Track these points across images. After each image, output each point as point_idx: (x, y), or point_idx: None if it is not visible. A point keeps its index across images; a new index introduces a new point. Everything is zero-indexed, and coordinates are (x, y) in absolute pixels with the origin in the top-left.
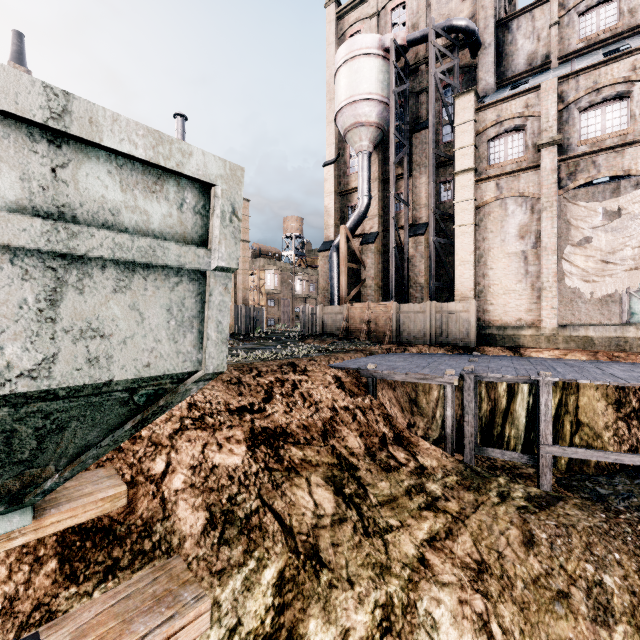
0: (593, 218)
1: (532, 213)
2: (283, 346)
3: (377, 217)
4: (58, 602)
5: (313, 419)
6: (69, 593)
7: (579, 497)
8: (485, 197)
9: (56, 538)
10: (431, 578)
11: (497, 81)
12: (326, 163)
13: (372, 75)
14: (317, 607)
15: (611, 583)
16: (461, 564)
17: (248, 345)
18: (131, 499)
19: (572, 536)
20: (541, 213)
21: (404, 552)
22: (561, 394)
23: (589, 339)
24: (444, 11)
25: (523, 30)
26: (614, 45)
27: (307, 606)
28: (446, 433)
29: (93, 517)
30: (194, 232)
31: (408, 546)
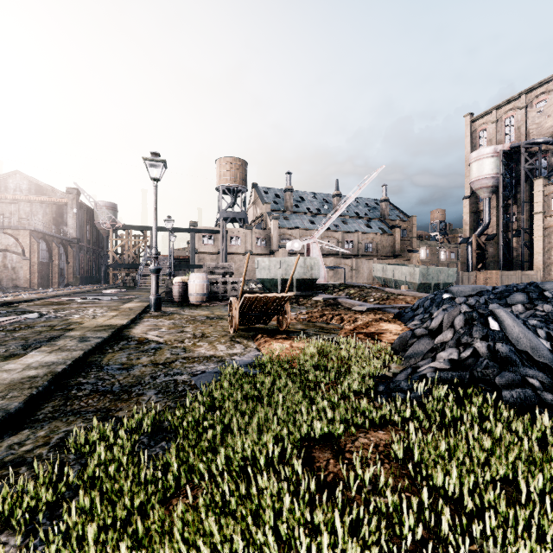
0: None
1: None
2: None
3: (495, 226)
4: None
5: None
6: None
7: None
8: (549, 224)
9: None
10: None
11: None
12: (464, 198)
13: (490, 166)
14: None
15: None
16: None
17: None
18: None
19: None
20: None
21: None
22: None
23: None
24: (536, 122)
25: None
26: None
27: None
28: None
29: None
30: (453, 273)
31: None
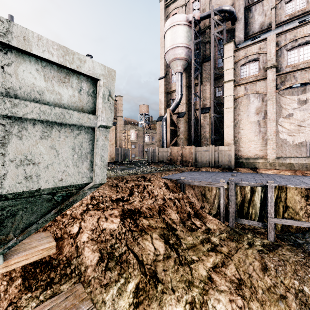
0: (293, 104)
1: (262, 101)
2: (139, 167)
3: (185, 104)
4: (21, 301)
5: (154, 204)
6: (27, 296)
7: (288, 244)
8: (239, 94)
9: (21, 267)
10: (214, 288)
11: (245, 36)
12: (160, 78)
13: (183, 34)
14: (156, 304)
15: (308, 291)
16: (230, 280)
17: (122, 167)
18: (60, 246)
19: (287, 266)
20: (267, 101)
21: (200, 274)
22: (278, 192)
23: (291, 164)
24: (218, 2)
25: (258, 11)
26: (304, 18)
27: (150, 303)
28: (220, 211)
29: (37, 259)
30: (87, 106)
31: (202, 271)
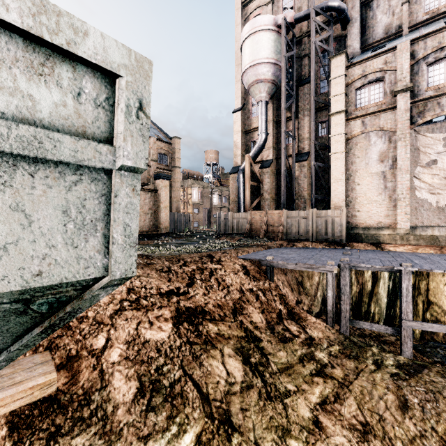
0: (438, 146)
1: (390, 143)
2: (204, 242)
3: (272, 148)
4: None
5: (225, 299)
6: None
7: (433, 361)
8: (353, 132)
9: None
10: (325, 440)
11: (361, 46)
12: (235, 110)
13: (268, 45)
14: None
15: None
16: (349, 426)
17: (179, 241)
18: (75, 371)
19: (439, 401)
20: (397, 142)
21: (301, 415)
22: (414, 279)
23: (435, 237)
24: None
25: (381, 8)
26: None
27: None
28: (328, 310)
29: (22, 405)
30: (95, 127)
31: (304, 410)
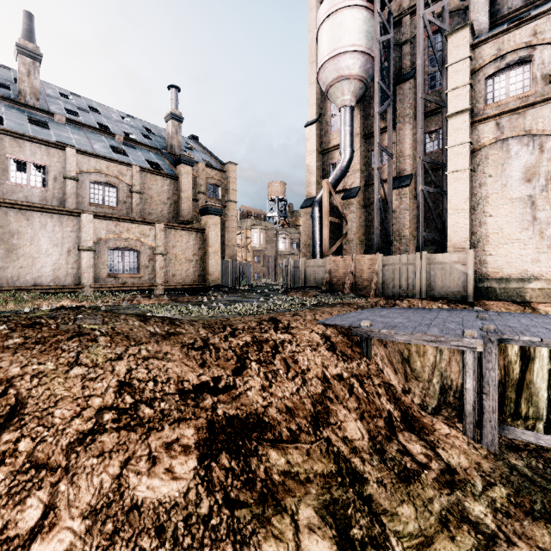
0: None
1: (541, 152)
2: (266, 299)
3: (359, 172)
4: None
5: (299, 397)
6: None
7: None
8: (482, 139)
9: None
10: None
11: (491, 20)
12: (308, 123)
13: (355, 27)
14: None
15: None
16: None
17: (232, 297)
18: None
19: None
20: None
21: None
22: None
23: None
24: None
25: None
26: None
27: None
28: (465, 410)
29: None
30: None
31: None
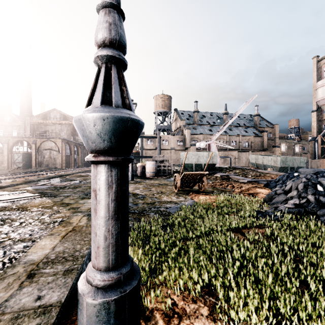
0: None
1: None
2: None
3: None
4: None
5: None
6: None
7: None
8: None
9: None
10: None
11: None
12: (312, 111)
13: None
14: None
15: None
16: None
17: None
18: None
19: None
20: None
21: None
22: None
23: None
24: None
25: None
26: None
27: None
28: None
29: None
30: (304, 160)
31: None
